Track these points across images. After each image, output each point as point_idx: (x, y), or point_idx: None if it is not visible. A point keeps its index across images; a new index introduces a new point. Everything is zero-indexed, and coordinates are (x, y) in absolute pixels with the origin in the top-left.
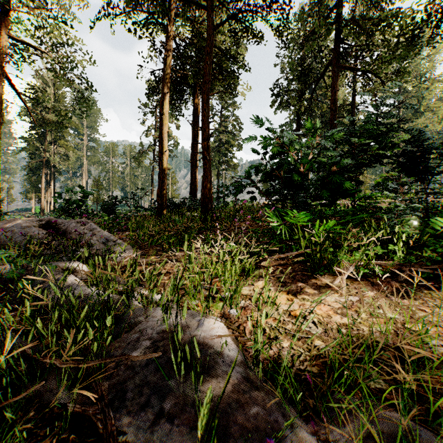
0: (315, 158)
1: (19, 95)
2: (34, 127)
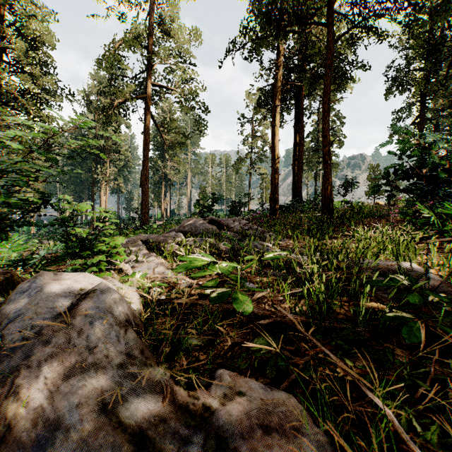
0: None
1: (158, 127)
2: (156, 149)
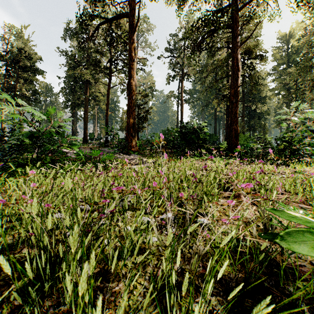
0: None
1: None
2: None
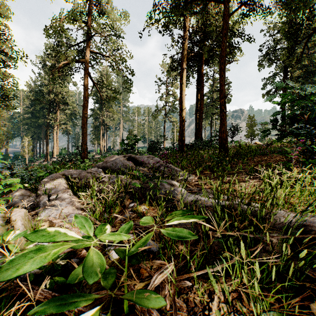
0: None
1: (95, 84)
2: (96, 102)
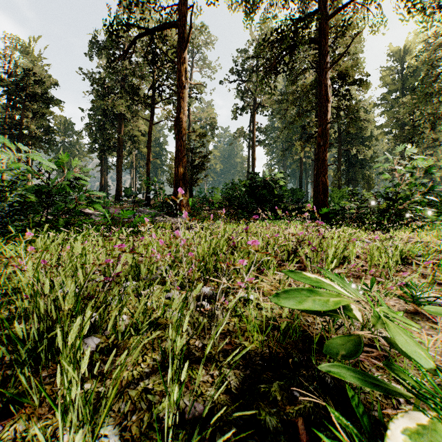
0: None
1: None
2: None
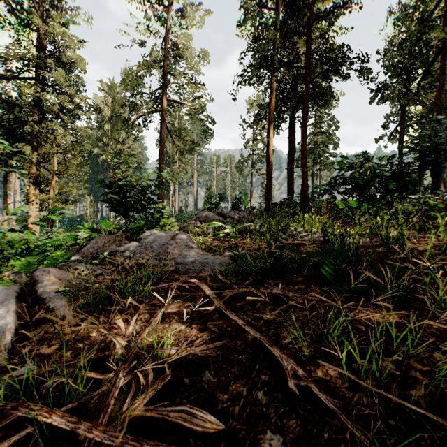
0: (376, 170)
1: (171, 135)
2: None
